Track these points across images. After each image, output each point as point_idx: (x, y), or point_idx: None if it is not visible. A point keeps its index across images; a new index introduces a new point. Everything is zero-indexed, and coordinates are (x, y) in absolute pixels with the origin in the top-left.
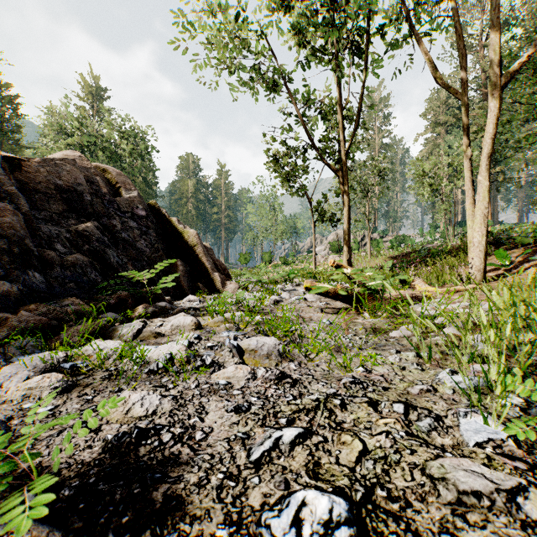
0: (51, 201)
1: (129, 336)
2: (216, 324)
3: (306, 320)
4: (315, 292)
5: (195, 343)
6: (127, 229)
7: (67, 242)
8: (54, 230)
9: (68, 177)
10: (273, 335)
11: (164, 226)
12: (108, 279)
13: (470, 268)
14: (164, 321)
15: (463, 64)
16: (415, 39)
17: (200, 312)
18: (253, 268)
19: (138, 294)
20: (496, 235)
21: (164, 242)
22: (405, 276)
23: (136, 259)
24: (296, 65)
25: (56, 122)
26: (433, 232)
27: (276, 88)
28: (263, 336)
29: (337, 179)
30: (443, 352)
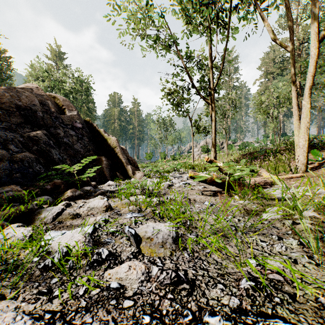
0: (12, 116)
1: (49, 218)
2: (123, 205)
3: (192, 202)
4: (198, 180)
5: (101, 226)
6: (67, 136)
7: (20, 144)
8: (10, 135)
9: (26, 100)
10: (168, 218)
11: (95, 134)
12: (50, 170)
13: (296, 162)
14: (85, 202)
15: (291, 28)
16: (259, 13)
17: (111, 196)
18: (154, 162)
19: (69, 181)
20: (309, 141)
21: (94, 145)
22: (254, 167)
23: (73, 156)
24: (181, 32)
25: (33, 73)
26: (265, 140)
27: (168, 49)
28: (159, 223)
29: (207, 107)
30: (323, 240)
